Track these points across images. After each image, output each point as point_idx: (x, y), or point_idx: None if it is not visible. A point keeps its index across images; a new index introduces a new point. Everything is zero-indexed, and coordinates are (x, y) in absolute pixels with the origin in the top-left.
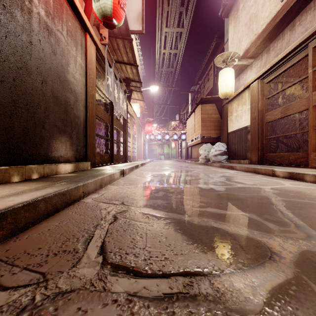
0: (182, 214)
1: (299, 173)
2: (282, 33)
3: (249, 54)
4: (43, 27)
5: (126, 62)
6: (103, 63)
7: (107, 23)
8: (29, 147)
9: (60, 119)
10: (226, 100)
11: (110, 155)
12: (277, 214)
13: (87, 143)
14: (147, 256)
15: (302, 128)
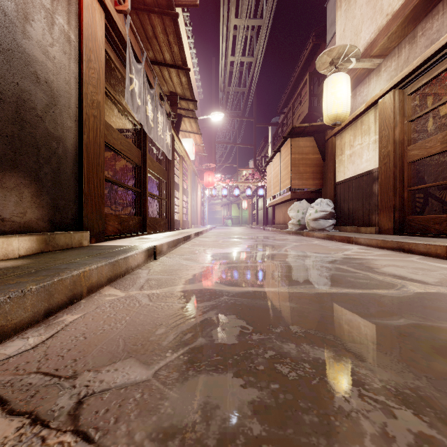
0: None
1: None
2: (443, 1)
3: (375, 50)
4: None
5: (169, 63)
6: (124, 53)
7: None
8: None
9: (1, 135)
10: (333, 131)
11: (140, 219)
12: None
13: (82, 194)
14: None
15: None
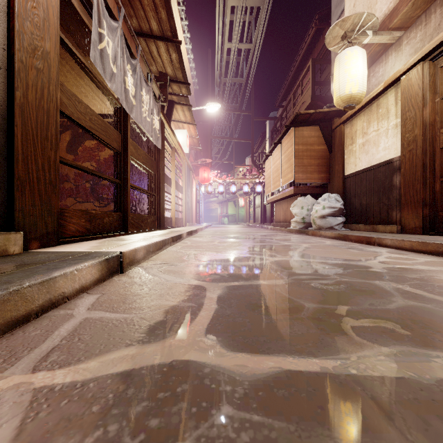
0: None
1: None
2: None
3: (396, 20)
4: None
5: (156, 35)
6: (92, 3)
7: None
8: None
9: None
10: (342, 118)
11: (120, 216)
12: None
13: (12, 177)
14: None
15: None
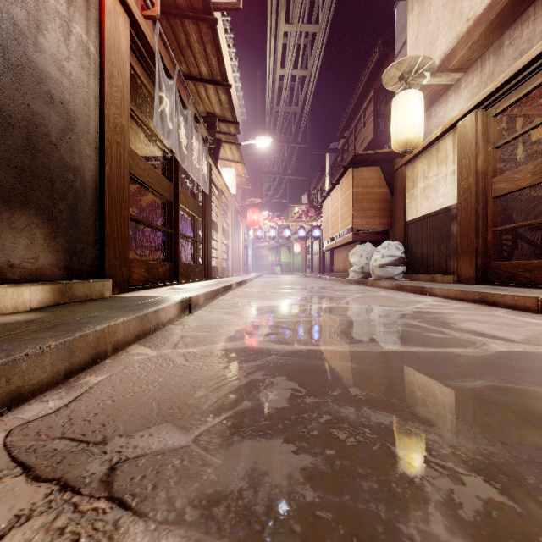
0: None
1: None
2: (535, 5)
3: (454, 62)
4: None
5: (206, 78)
6: (152, 67)
7: None
8: None
9: (9, 166)
10: (404, 159)
11: (172, 265)
12: None
13: (103, 235)
14: None
15: None
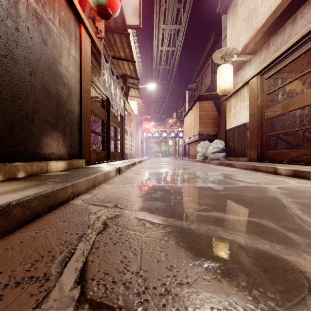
0: (184, 220)
1: (305, 170)
2: (283, 27)
3: (248, 50)
4: (32, 14)
5: (123, 58)
6: (99, 58)
7: (102, 13)
8: (16, 143)
9: (52, 114)
10: (224, 97)
11: (106, 153)
12: (294, 219)
13: (81, 139)
14: (142, 288)
15: (302, 124)
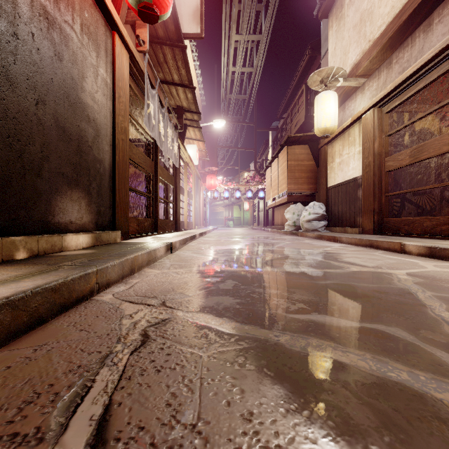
0: (270, 328)
1: (446, 248)
2: (412, 36)
3: (360, 71)
4: (39, 13)
5: (177, 82)
6: (142, 82)
7: (145, 14)
8: (13, 208)
9: (70, 164)
10: (325, 140)
11: (153, 221)
12: (442, 327)
13: (115, 202)
14: None
15: (439, 180)
